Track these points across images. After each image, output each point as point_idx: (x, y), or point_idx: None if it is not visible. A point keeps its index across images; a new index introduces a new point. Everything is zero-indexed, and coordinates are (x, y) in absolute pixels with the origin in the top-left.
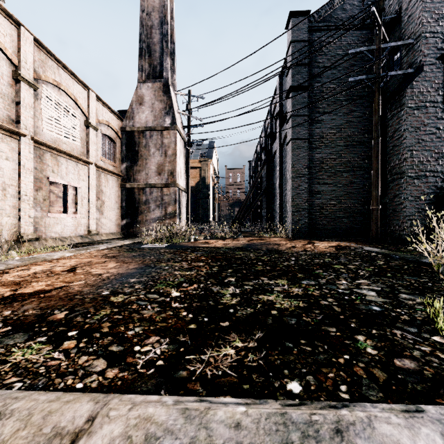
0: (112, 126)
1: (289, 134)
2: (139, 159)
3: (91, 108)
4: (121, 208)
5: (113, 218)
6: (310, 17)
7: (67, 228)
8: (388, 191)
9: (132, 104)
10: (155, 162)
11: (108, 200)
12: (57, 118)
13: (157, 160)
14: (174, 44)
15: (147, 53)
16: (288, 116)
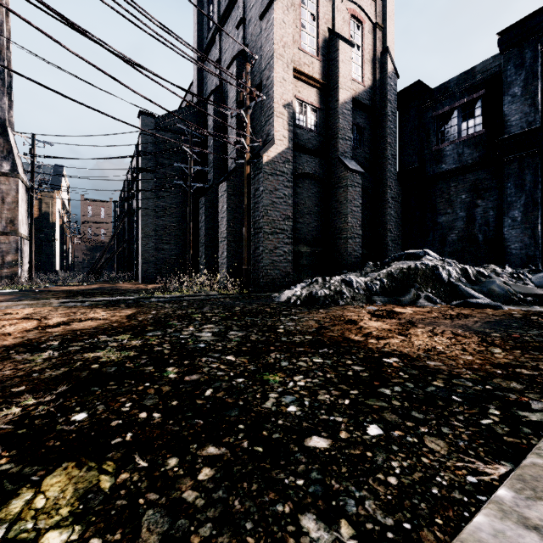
0: None
1: (140, 203)
2: None
3: None
4: None
5: None
6: (156, 119)
7: None
8: (200, 253)
9: None
10: None
11: None
12: None
13: None
14: (11, 77)
15: None
16: (140, 188)
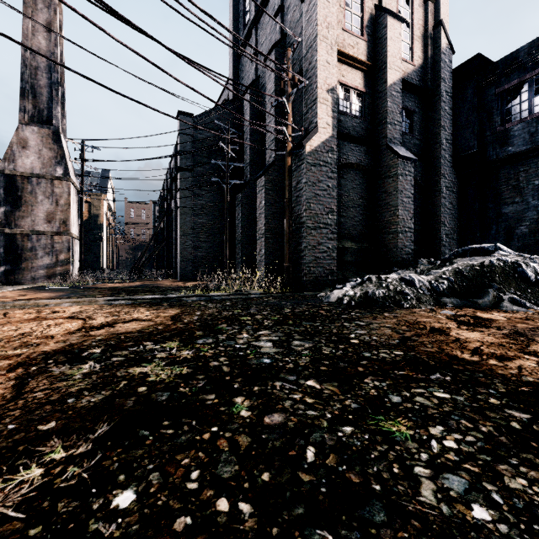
0: None
1: (179, 202)
2: (22, 204)
3: None
4: None
5: None
6: (194, 118)
7: None
8: (236, 250)
9: (12, 145)
10: (44, 210)
11: None
12: None
13: (46, 208)
14: (64, 88)
15: (31, 94)
16: (178, 187)
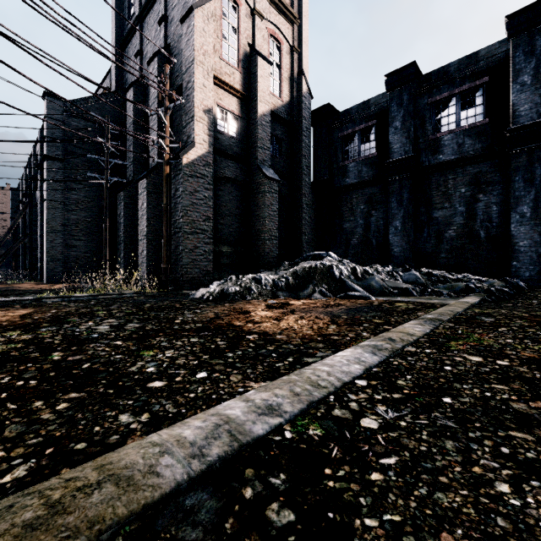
0: None
1: (45, 194)
2: None
3: None
4: None
5: None
6: (66, 103)
7: None
8: (118, 251)
9: None
10: None
11: None
12: None
13: None
14: None
15: None
16: (45, 177)
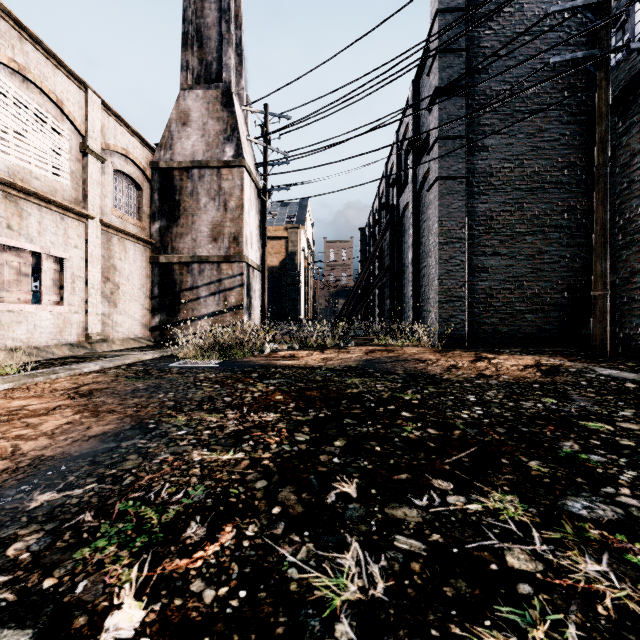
0: (133, 158)
1: (434, 171)
2: (181, 215)
3: (93, 122)
4: (151, 297)
5: (136, 313)
6: None
7: (41, 331)
8: (619, 265)
9: (170, 124)
10: (208, 220)
11: (127, 283)
12: (20, 130)
13: (211, 217)
14: (241, 29)
15: (196, 42)
16: (432, 140)
